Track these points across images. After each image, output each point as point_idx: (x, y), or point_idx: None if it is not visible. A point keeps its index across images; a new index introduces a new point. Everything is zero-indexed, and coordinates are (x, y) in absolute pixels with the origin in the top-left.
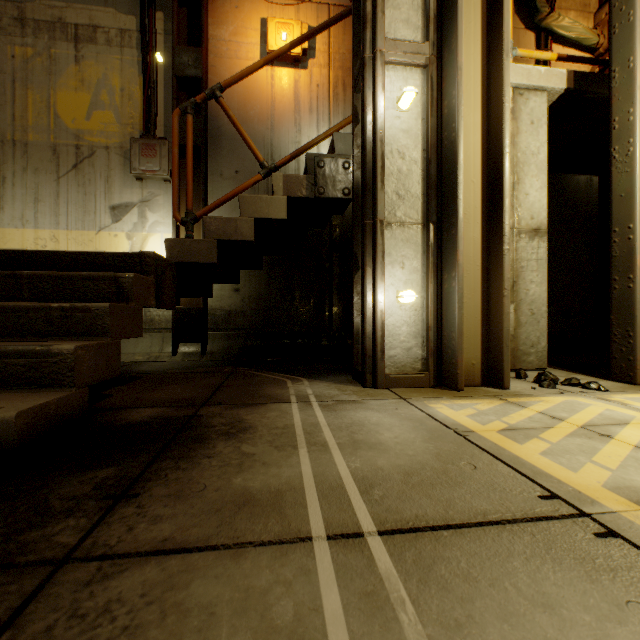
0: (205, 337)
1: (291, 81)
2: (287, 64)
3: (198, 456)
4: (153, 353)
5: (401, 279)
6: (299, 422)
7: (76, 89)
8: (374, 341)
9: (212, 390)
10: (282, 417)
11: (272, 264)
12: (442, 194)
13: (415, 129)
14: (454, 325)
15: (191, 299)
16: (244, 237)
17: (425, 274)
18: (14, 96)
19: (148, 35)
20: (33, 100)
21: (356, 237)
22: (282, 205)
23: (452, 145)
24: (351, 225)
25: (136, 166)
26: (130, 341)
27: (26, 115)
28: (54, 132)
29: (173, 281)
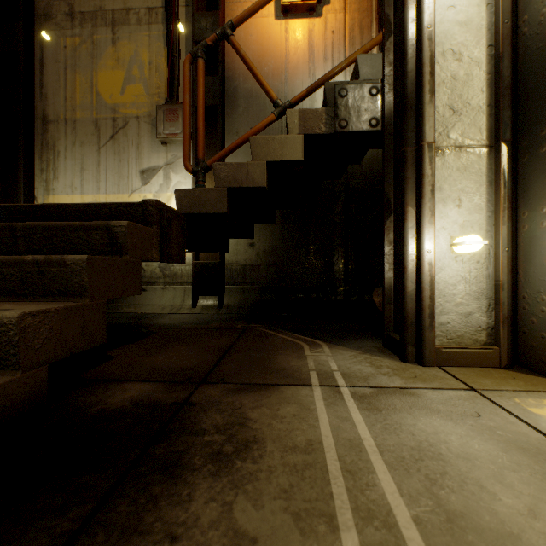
0: (222, 290)
1: (305, 31)
2: (301, 15)
3: (154, 530)
4: (175, 305)
5: (456, 221)
6: (329, 436)
7: (113, 68)
8: (419, 303)
9: (218, 356)
10: (302, 419)
11: (286, 218)
12: (517, 103)
13: (477, 19)
14: (545, 283)
15: (209, 254)
16: (256, 183)
17: (492, 213)
18: (66, 81)
19: (171, 8)
20: (80, 82)
21: (388, 174)
22: (297, 144)
23: (540, 27)
24: (368, 174)
25: (161, 131)
26: (156, 293)
27: (75, 96)
28: (96, 108)
29: (181, 233)
